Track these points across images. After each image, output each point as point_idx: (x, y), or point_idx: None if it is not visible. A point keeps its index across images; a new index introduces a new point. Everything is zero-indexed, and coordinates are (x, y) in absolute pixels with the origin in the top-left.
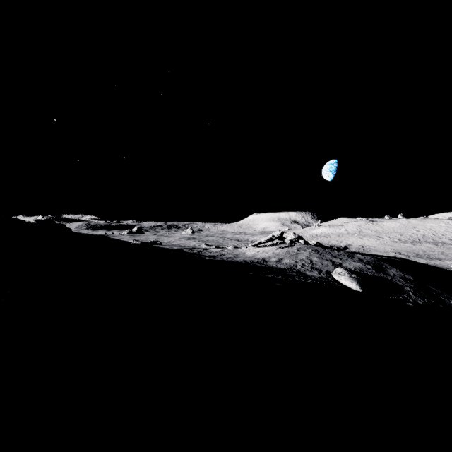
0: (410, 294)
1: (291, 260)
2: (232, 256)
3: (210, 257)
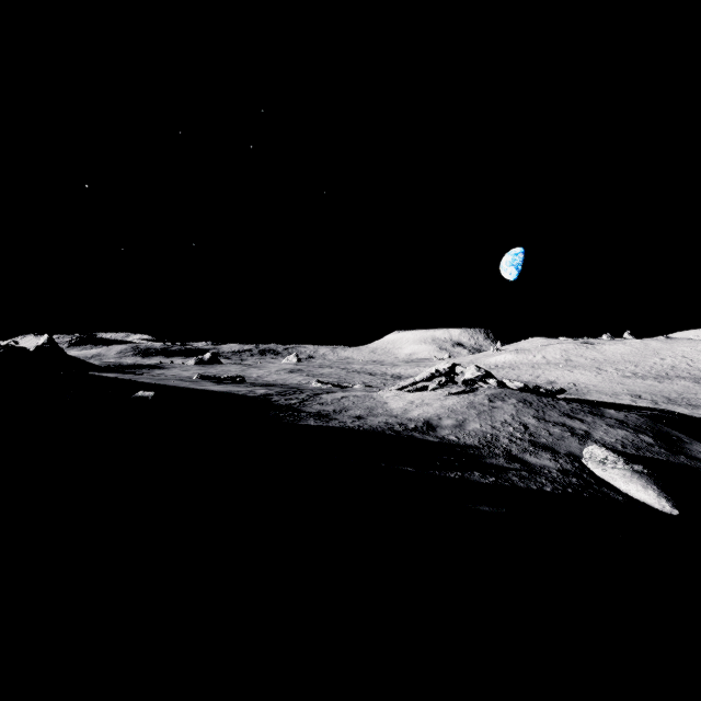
0: None
1: (483, 425)
2: (362, 411)
3: (319, 418)
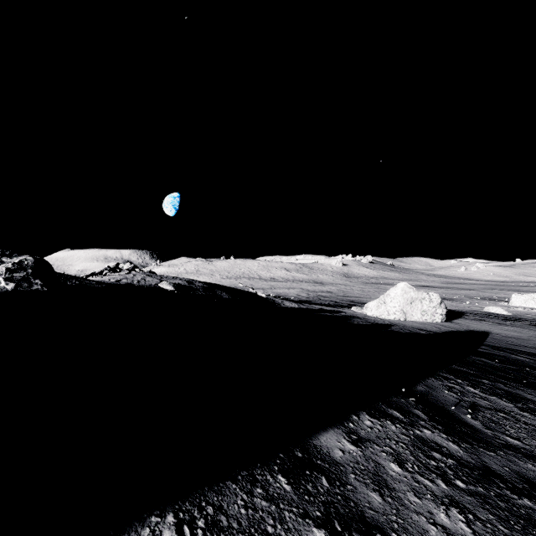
0: (202, 291)
1: (129, 280)
2: None
3: None
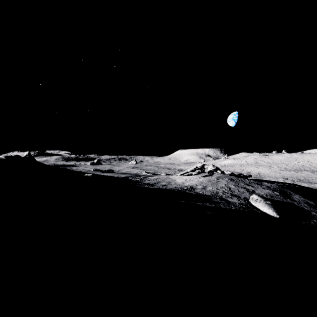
0: None
1: (213, 188)
2: (165, 183)
3: (149, 185)
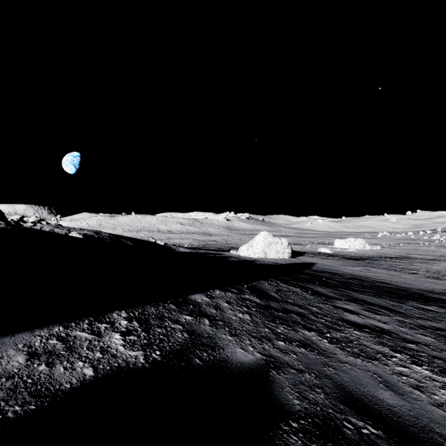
0: (109, 240)
1: None
2: None
3: None
